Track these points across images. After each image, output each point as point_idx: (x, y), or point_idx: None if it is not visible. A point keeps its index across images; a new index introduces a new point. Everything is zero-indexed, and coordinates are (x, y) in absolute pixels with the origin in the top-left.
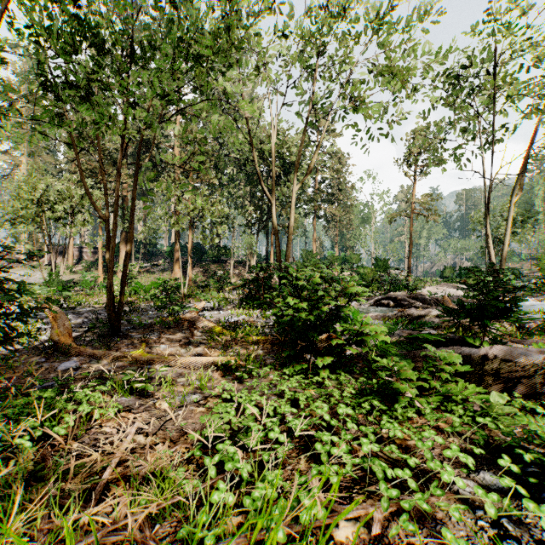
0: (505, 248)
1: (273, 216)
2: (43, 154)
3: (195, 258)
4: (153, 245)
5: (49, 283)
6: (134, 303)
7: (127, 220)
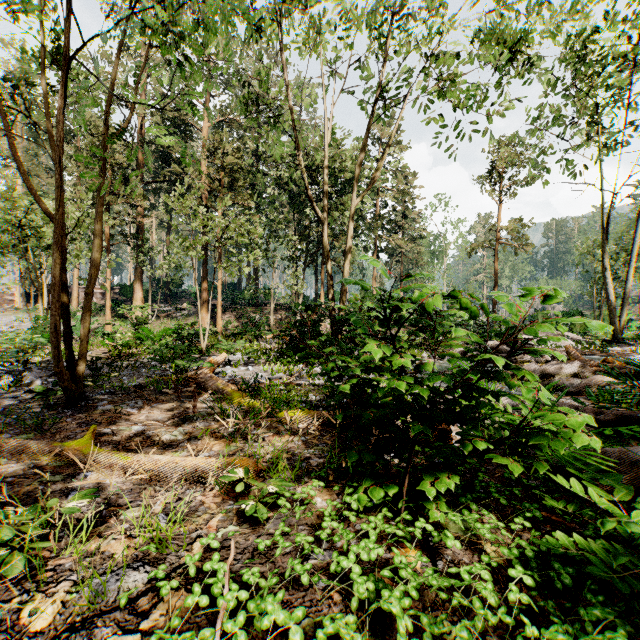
0: (627, 284)
1: (324, 241)
2: (43, 174)
3: (228, 300)
4: (178, 285)
5: (36, 329)
6: (135, 355)
7: (142, 252)
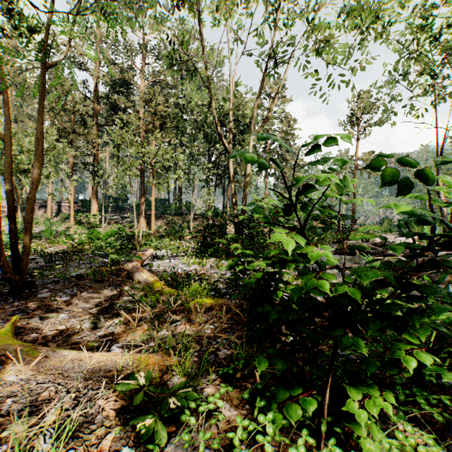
0: None
1: (229, 165)
2: (27, 120)
3: (160, 211)
4: (124, 200)
5: None
6: (86, 251)
7: (97, 176)
